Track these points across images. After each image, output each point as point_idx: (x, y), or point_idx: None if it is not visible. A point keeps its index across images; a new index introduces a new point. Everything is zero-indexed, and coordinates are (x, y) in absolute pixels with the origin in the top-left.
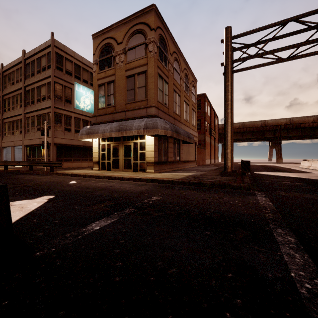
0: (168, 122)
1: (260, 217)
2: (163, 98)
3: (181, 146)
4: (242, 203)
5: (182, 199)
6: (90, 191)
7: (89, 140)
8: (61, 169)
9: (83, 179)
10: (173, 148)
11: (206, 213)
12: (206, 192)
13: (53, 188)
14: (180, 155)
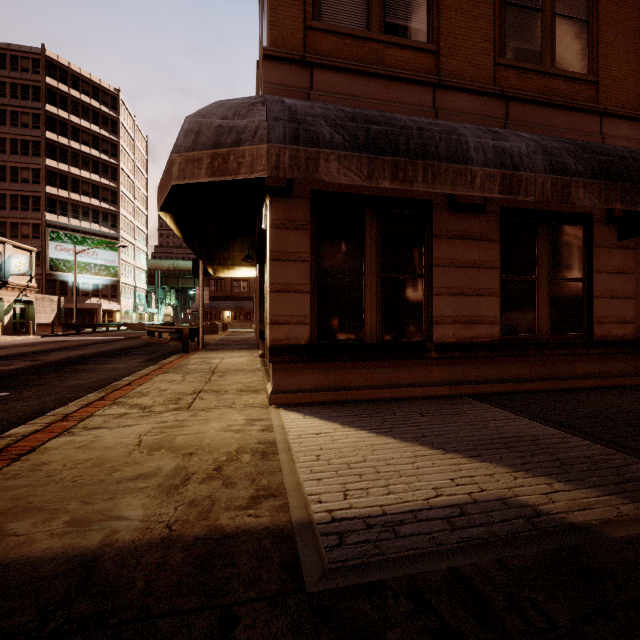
0: (326, 105)
1: None
2: (371, 3)
3: (607, 256)
4: None
5: None
6: None
7: (247, 274)
8: (254, 345)
9: (52, 390)
10: (507, 271)
11: None
12: None
13: None
14: (593, 308)
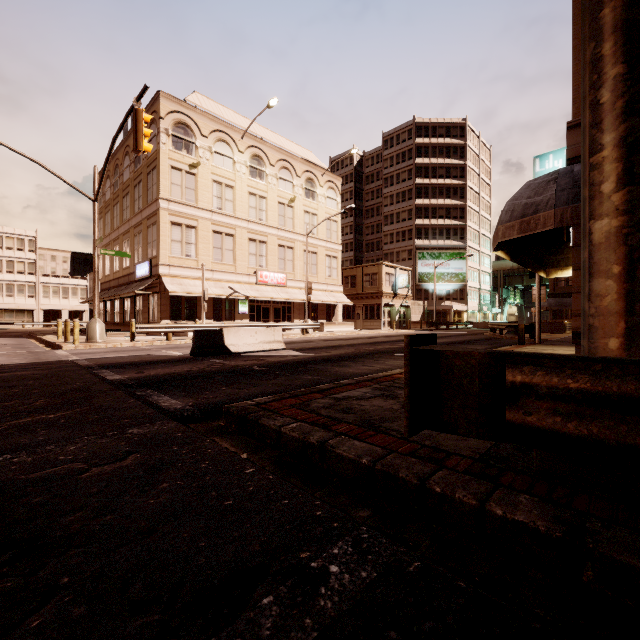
0: None
1: (137, 379)
2: None
3: None
4: (172, 384)
5: (237, 372)
6: (324, 358)
7: None
8: None
9: None
10: None
11: (182, 372)
12: (256, 383)
13: (356, 353)
14: None
